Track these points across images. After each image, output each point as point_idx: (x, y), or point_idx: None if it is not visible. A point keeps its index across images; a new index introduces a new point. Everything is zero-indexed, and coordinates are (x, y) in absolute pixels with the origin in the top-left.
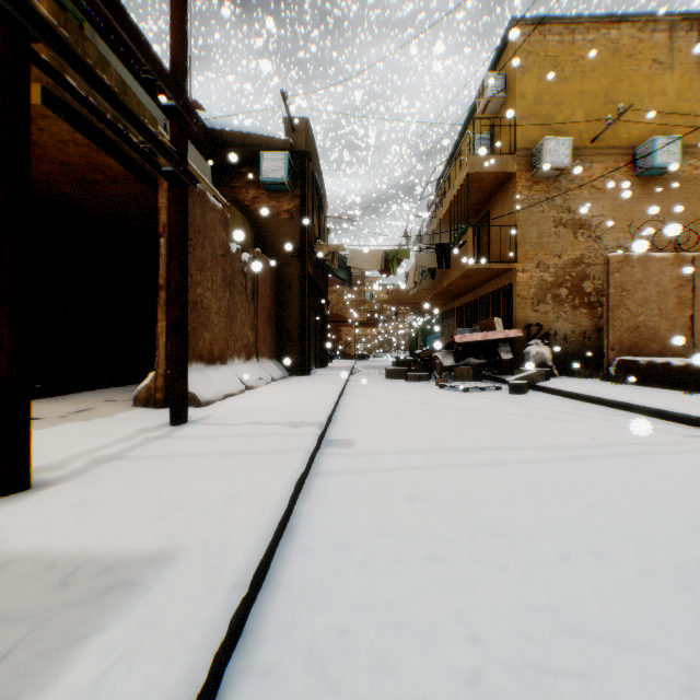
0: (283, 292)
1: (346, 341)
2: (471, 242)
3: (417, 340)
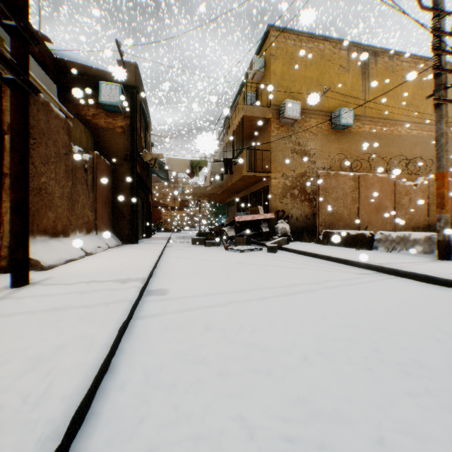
0: (118, 184)
1: (165, 220)
2: (245, 158)
3: (212, 220)
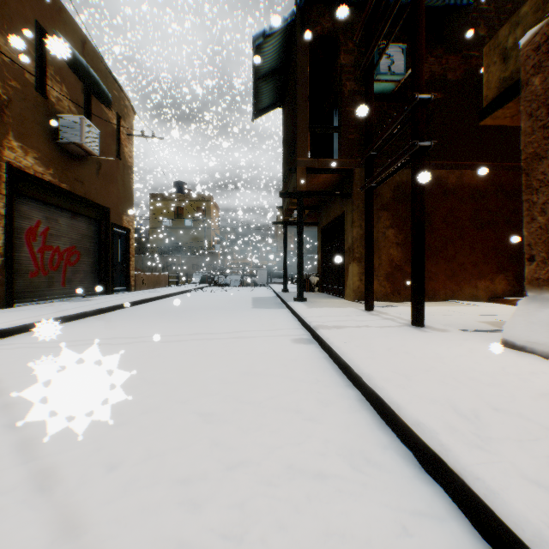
0: None
1: None
2: None
3: None
